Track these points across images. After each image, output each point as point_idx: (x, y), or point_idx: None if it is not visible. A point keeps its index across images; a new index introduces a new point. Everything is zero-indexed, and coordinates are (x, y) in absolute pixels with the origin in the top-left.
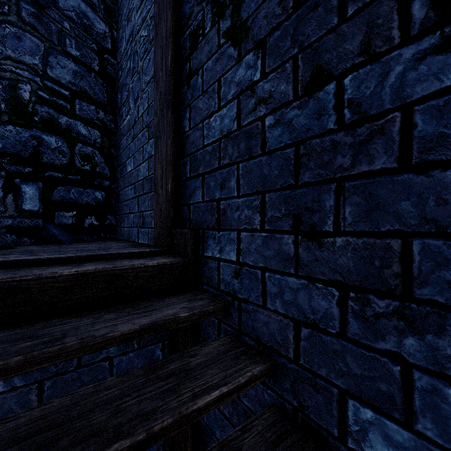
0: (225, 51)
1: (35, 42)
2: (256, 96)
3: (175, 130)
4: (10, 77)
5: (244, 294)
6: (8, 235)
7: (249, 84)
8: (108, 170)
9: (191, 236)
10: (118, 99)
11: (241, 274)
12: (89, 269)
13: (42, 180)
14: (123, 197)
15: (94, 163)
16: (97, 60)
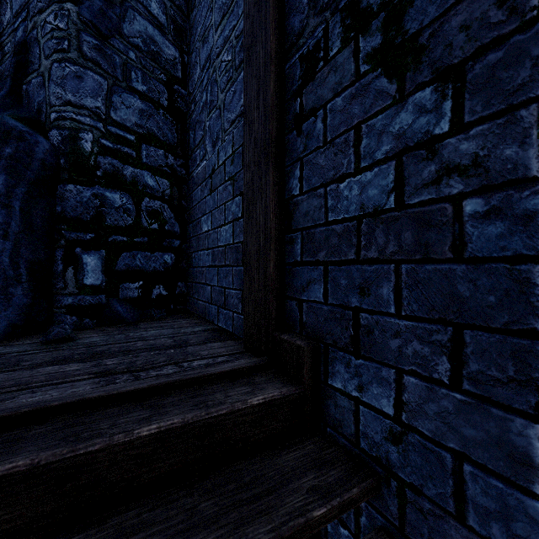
0: (369, 84)
1: (97, 81)
2: (441, 161)
3: (277, 193)
4: (70, 126)
5: (411, 477)
6: (68, 317)
7: (422, 139)
8: (178, 226)
9: (308, 354)
10: (189, 138)
11: (404, 442)
12: (174, 421)
13: (105, 246)
14: (197, 262)
15: (163, 219)
16: (166, 93)
